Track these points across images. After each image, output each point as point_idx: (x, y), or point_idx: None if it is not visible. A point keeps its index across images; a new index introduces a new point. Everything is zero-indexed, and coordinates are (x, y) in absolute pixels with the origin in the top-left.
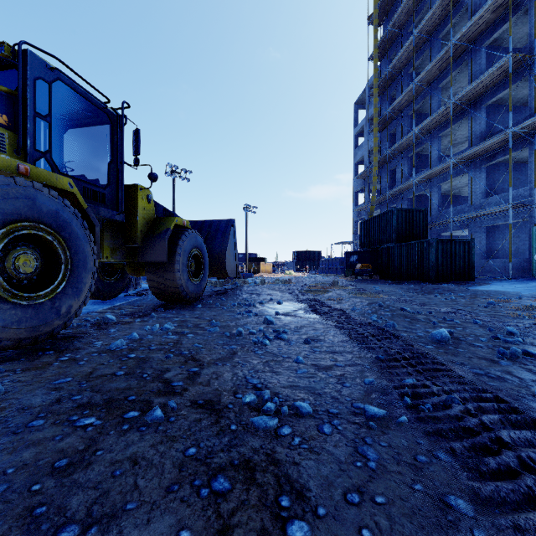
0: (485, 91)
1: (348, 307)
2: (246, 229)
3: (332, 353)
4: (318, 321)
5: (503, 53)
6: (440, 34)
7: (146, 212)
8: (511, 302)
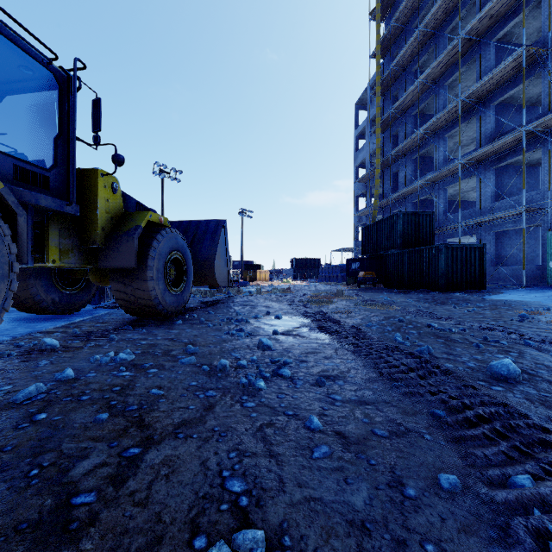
0: (494, 89)
1: (361, 323)
2: (242, 235)
3: (361, 405)
4: (329, 343)
5: (512, 49)
6: (446, 30)
7: (111, 204)
8: (543, 315)
